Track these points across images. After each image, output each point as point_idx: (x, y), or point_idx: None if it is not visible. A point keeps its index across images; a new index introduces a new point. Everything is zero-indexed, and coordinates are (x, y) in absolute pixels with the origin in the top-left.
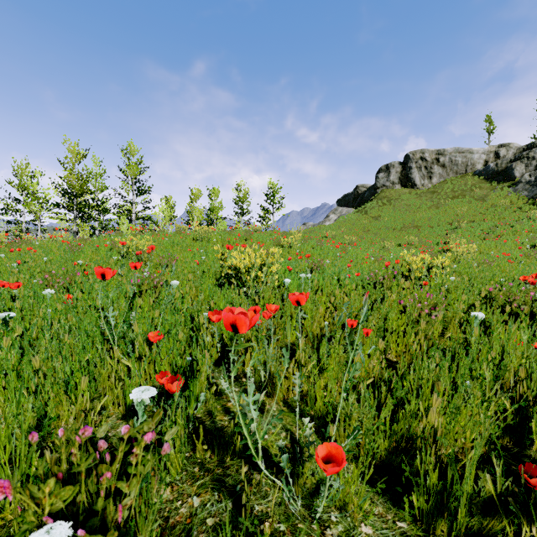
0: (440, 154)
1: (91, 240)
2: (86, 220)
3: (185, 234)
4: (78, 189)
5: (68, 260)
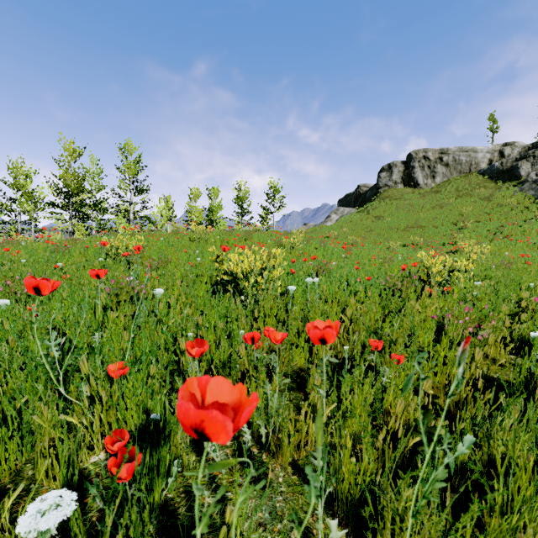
0: (443, 153)
1: (83, 240)
2: (83, 220)
3: (182, 234)
4: (74, 188)
5: (49, 262)
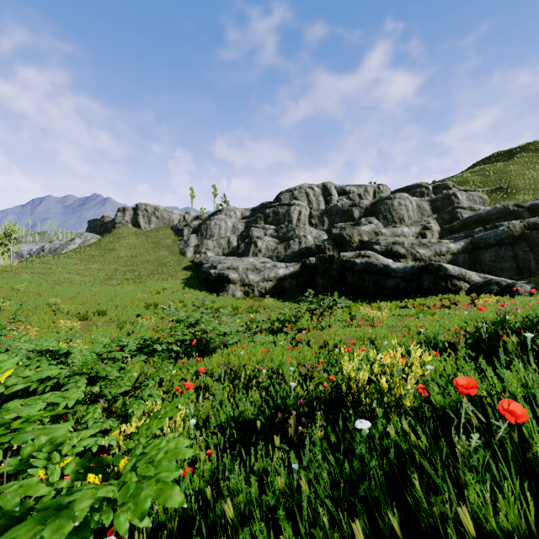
0: (156, 210)
1: None
2: None
3: None
4: None
5: None
